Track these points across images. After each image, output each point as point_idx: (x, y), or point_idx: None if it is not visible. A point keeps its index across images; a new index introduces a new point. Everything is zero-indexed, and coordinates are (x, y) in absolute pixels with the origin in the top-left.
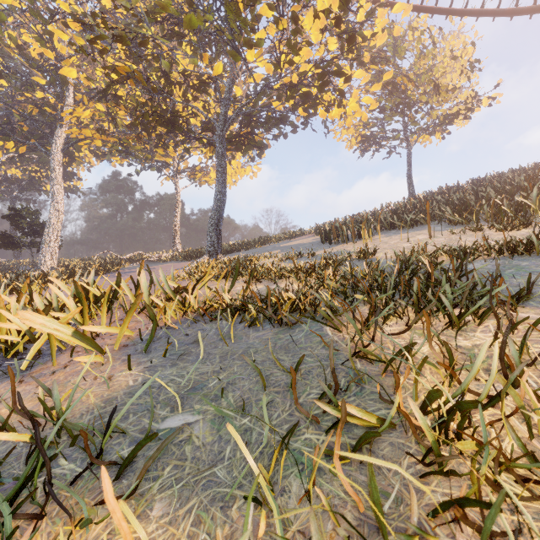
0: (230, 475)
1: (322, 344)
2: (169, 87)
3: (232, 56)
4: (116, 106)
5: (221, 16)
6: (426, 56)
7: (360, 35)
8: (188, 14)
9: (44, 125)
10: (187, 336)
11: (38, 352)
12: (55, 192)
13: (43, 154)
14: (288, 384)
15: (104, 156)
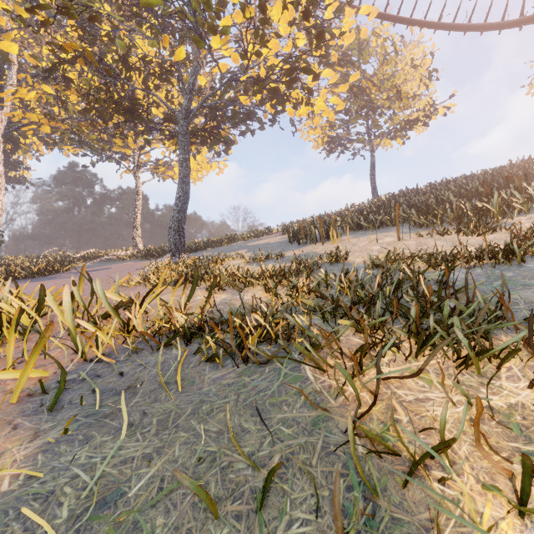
0: None
1: (302, 398)
2: (126, 72)
3: (195, 41)
4: (65, 89)
5: None
6: (389, 62)
7: (329, 33)
8: None
9: None
10: (121, 376)
11: None
12: None
13: None
14: (256, 492)
15: (55, 144)
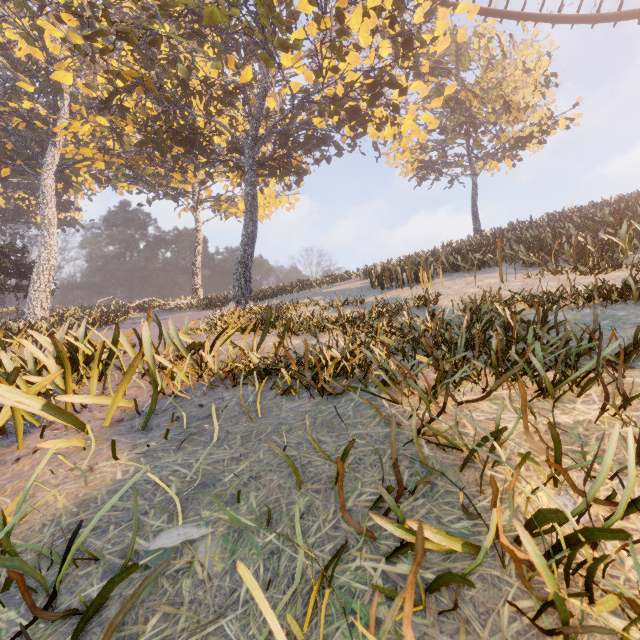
0: (245, 633)
1: (377, 419)
2: (187, 98)
3: (264, 60)
4: (121, 120)
5: (250, 11)
6: (494, 67)
7: (418, 39)
8: (209, 7)
9: (33, 142)
10: (201, 407)
11: (2, 430)
12: (46, 225)
13: (32, 178)
14: (332, 478)
15: (108, 182)
